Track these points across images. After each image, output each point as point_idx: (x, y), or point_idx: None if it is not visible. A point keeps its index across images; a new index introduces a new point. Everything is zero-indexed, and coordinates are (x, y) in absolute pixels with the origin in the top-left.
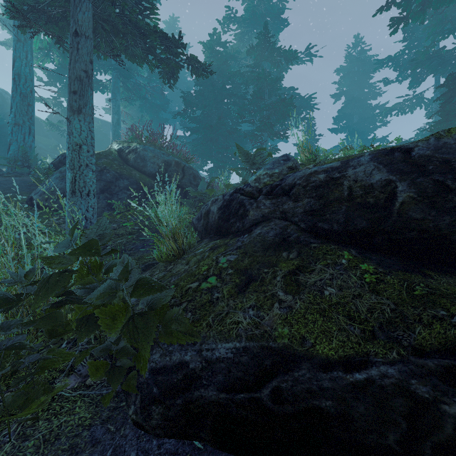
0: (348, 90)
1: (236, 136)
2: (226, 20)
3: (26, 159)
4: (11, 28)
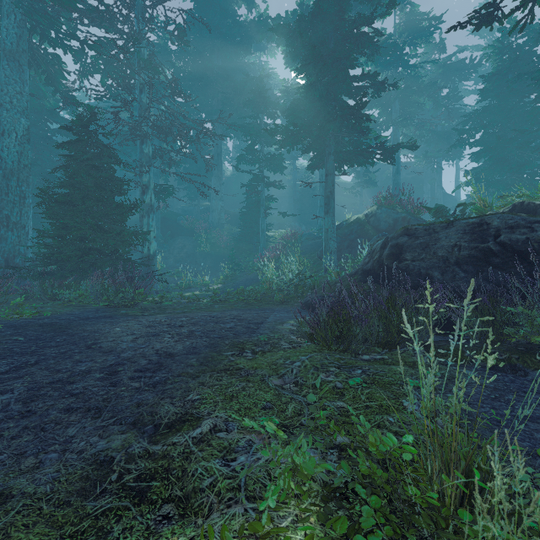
0: None
1: None
2: None
3: None
4: None
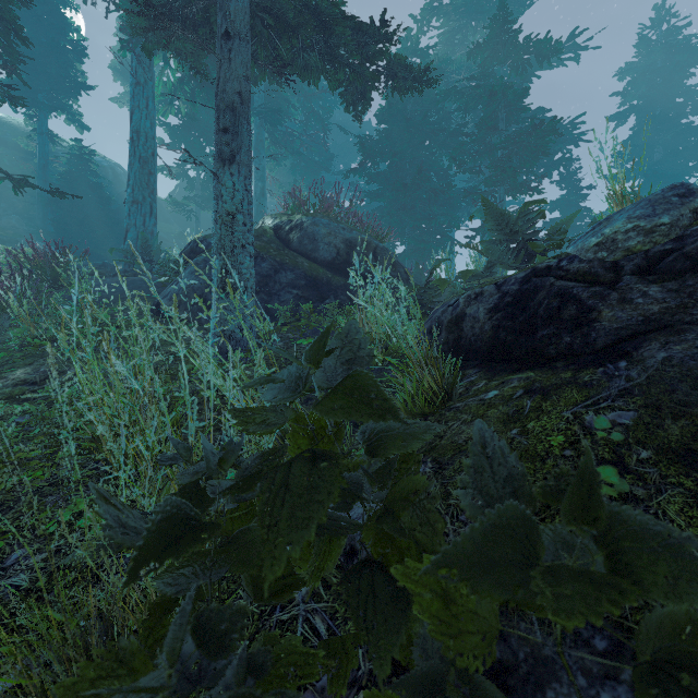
0: (642, 103)
1: (444, 198)
2: (425, 13)
3: (146, 251)
4: (125, 78)
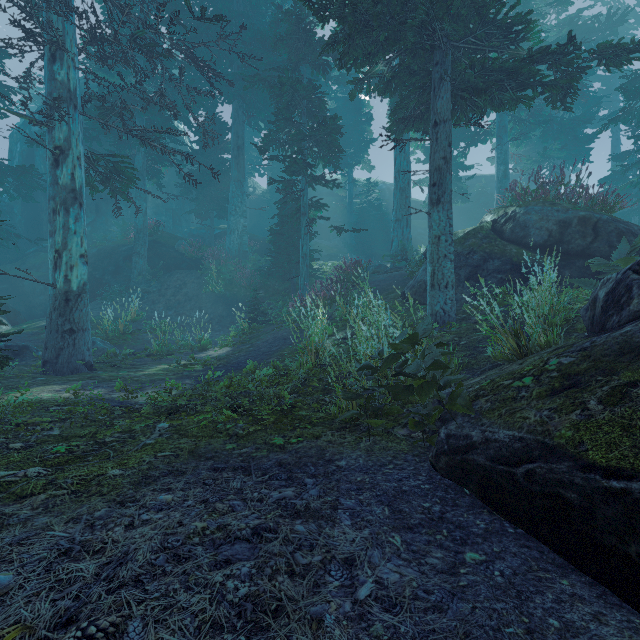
0: None
1: None
2: None
3: (403, 253)
4: None
